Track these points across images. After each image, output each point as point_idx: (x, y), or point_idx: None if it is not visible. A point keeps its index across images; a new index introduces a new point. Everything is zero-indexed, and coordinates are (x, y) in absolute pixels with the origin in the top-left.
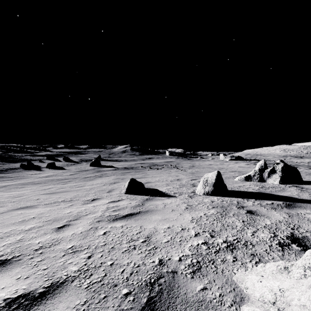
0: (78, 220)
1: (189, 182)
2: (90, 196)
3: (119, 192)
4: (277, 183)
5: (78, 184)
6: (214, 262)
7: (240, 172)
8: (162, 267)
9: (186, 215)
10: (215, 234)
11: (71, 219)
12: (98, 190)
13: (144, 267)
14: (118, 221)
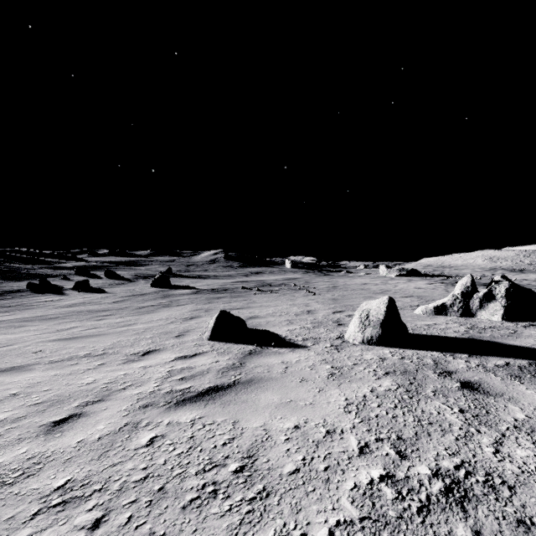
0: (103, 404)
1: (331, 318)
2: (142, 344)
3: (198, 337)
4: (498, 320)
5: (126, 320)
6: None
7: (420, 297)
8: None
9: (332, 393)
10: (406, 448)
11: (88, 401)
12: (159, 333)
13: None
14: (186, 406)
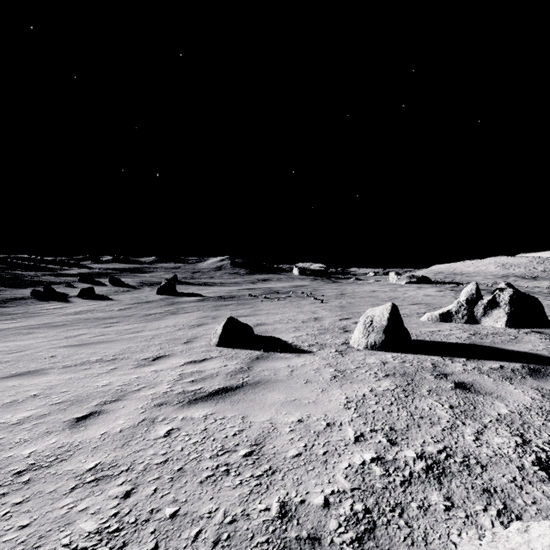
0: (120, 403)
1: (337, 325)
2: (152, 350)
3: (206, 343)
4: (501, 327)
5: (133, 327)
6: (402, 512)
7: (428, 305)
8: (286, 523)
9: (334, 392)
10: (396, 437)
11: (106, 400)
12: (167, 339)
13: (246, 523)
14: (198, 404)
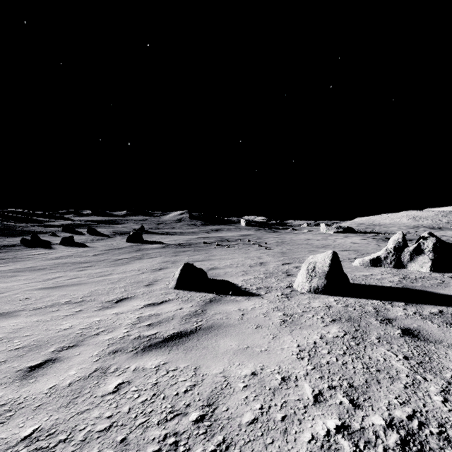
0: (76, 349)
1: (280, 269)
2: (116, 292)
3: (165, 286)
4: (426, 271)
5: (103, 271)
6: None
7: (356, 251)
8: None
9: (285, 339)
10: (358, 397)
11: (64, 346)
12: (131, 282)
13: None
14: (152, 352)
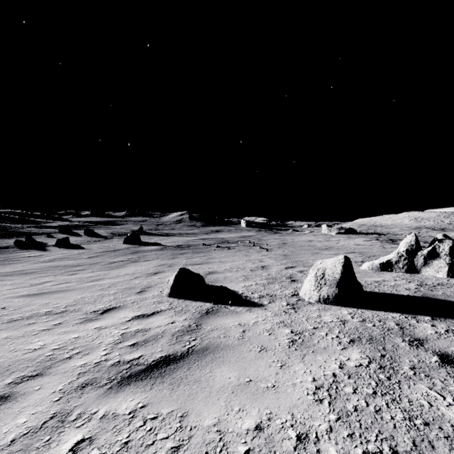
0: (39, 380)
1: (284, 273)
2: (104, 300)
3: (158, 293)
4: (443, 277)
5: (95, 275)
6: None
7: (362, 253)
8: None
9: (296, 369)
10: None
11: (25, 375)
12: (123, 288)
13: None
14: (130, 387)
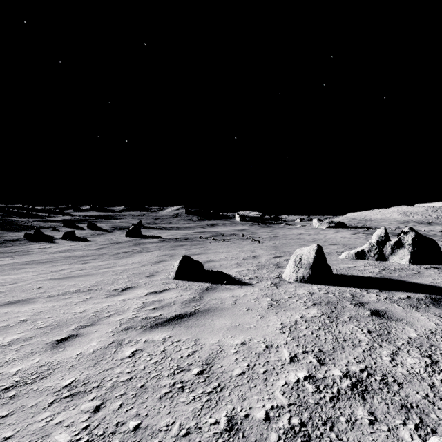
0: (93, 327)
1: (272, 261)
2: (121, 282)
3: (165, 277)
4: (405, 263)
5: (106, 263)
6: (333, 425)
7: (345, 245)
8: (233, 436)
9: (271, 319)
10: (325, 358)
11: (82, 325)
12: (134, 273)
13: (198, 435)
14: (158, 329)
